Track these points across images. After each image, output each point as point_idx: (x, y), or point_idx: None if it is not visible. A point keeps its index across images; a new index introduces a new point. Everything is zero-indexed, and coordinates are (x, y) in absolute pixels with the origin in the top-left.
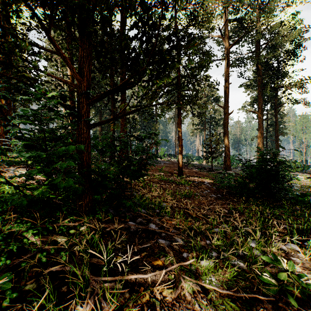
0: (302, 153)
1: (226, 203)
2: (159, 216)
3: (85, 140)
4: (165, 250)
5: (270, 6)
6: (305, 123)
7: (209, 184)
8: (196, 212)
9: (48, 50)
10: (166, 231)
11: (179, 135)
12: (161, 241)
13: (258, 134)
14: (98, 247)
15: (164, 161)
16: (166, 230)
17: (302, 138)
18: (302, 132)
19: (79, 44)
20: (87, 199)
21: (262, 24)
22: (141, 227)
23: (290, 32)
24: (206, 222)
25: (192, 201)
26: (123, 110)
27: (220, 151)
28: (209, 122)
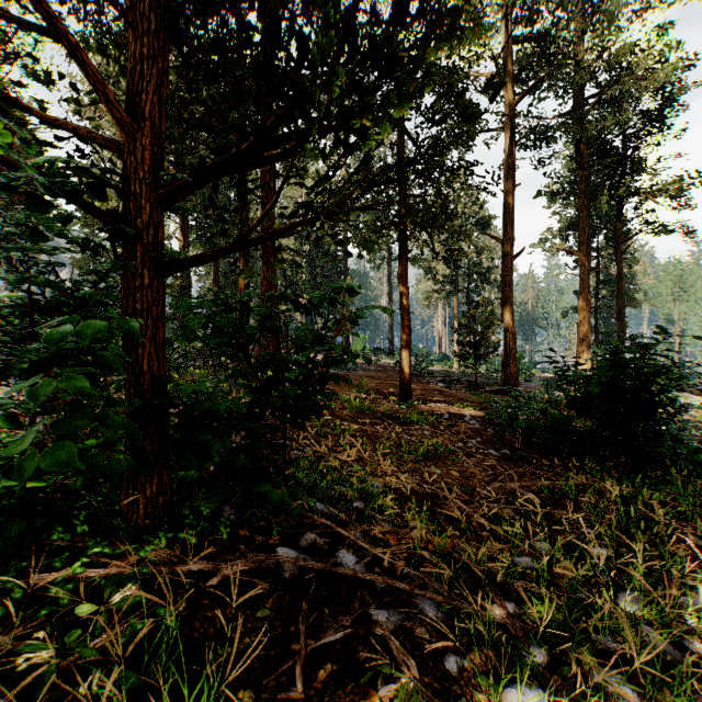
0: (672, 346)
1: (527, 474)
2: (364, 522)
3: (148, 308)
4: (393, 652)
5: (609, 7)
6: (679, 279)
7: (476, 422)
8: (461, 505)
9: (19, 21)
10: (388, 571)
11: (402, 304)
12: (376, 616)
13: (579, 302)
14: (170, 674)
15: (364, 365)
16: (388, 569)
17: (673, 312)
18: (674, 300)
19: (130, 23)
20: (154, 484)
21: (591, 47)
22: (314, 567)
23: (652, 69)
24: (492, 536)
25: (443, 470)
26: (260, 220)
27: (492, 342)
28: (467, 275)
